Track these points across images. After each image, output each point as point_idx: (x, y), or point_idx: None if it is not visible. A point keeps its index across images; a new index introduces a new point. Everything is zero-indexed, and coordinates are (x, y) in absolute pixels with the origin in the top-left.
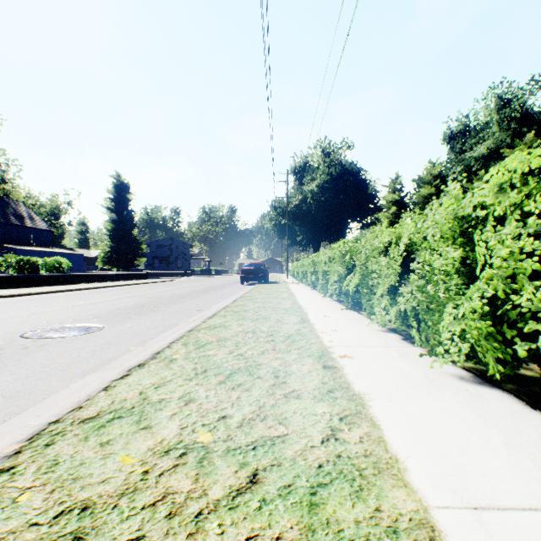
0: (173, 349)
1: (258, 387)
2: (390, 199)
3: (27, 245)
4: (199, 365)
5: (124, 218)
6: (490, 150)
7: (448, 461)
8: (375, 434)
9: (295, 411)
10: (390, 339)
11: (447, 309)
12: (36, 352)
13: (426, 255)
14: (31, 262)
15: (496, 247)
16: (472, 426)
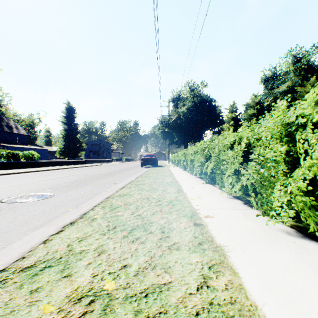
0: (95, 211)
1: (150, 240)
2: (230, 117)
3: (14, 144)
4: (111, 223)
5: (72, 128)
6: (289, 87)
7: (296, 308)
8: (236, 282)
9: (176, 261)
10: (235, 203)
11: (277, 186)
12: (7, 212)
13: (261, 150)
14: (15, 154)
15: (314, 144)
16: (305, 274)
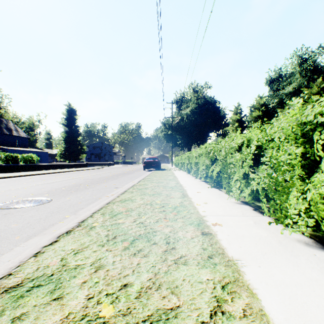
0: (94, 218)
1: (154, 253)
2: (234, 119)
3: (13, 146)
4: (111, 232)
5: (73, 130)
6: (295, 89)
7: None
8: (256, 307)
9: (184, 278)
10: (244, 209)
11: (293, 191)
12: None
13: (273, 152)
14: (14, 157)
15: None
16: None
